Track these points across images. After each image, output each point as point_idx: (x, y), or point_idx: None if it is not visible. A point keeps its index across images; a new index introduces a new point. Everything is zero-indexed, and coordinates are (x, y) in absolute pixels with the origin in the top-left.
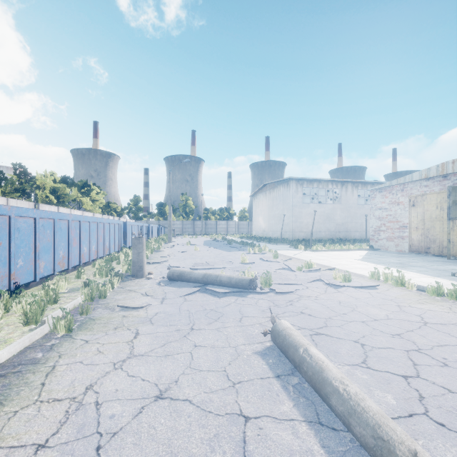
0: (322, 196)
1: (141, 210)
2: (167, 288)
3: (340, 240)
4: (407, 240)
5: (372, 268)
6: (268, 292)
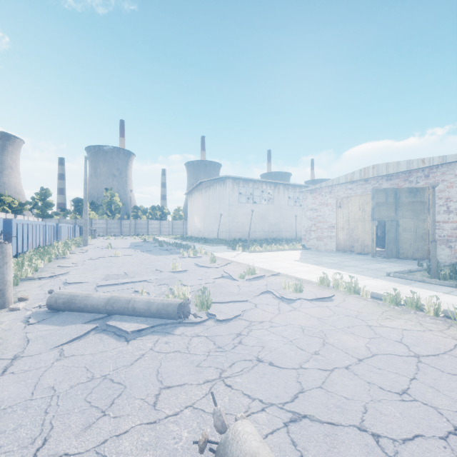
0: (257, 196)
1: (50, 206)
2: (38, 328)
3: (274, 240)
4: (334, 240)
5: (314, 271)
6: (205, 320)
